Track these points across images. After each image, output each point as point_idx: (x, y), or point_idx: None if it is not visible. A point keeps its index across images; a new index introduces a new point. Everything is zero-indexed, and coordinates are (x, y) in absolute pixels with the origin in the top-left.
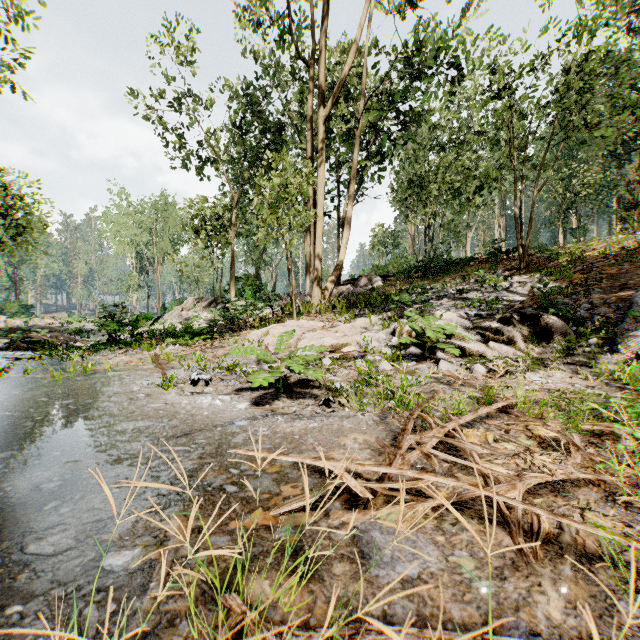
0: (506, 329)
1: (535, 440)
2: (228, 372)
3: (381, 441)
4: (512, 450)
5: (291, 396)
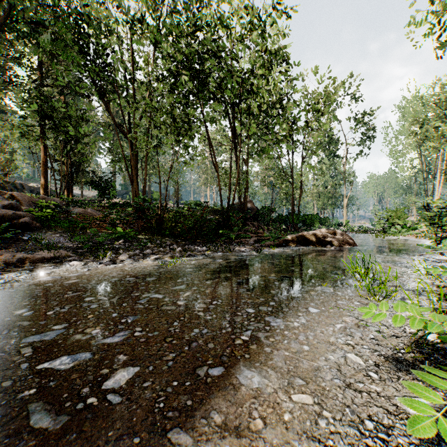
0: None
1: None
2: None
3: None
4: None
5: None
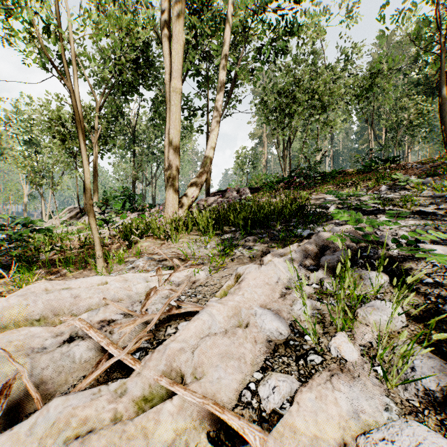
0: None
1: None
2: None
3: None
4: None
5: None
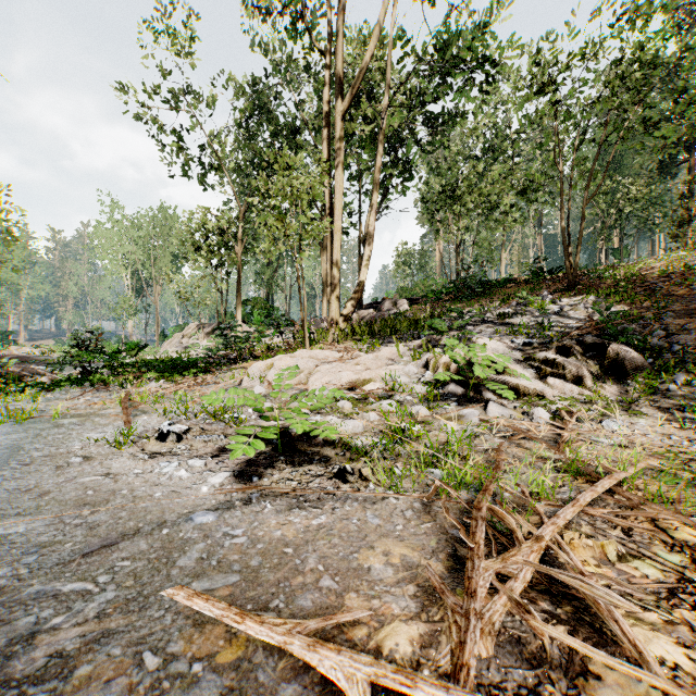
0: (567, 361)
1: (682, 553)
2: (215, 419)
3: (435, 574)
4: (658, 581)
5: (292, 459)
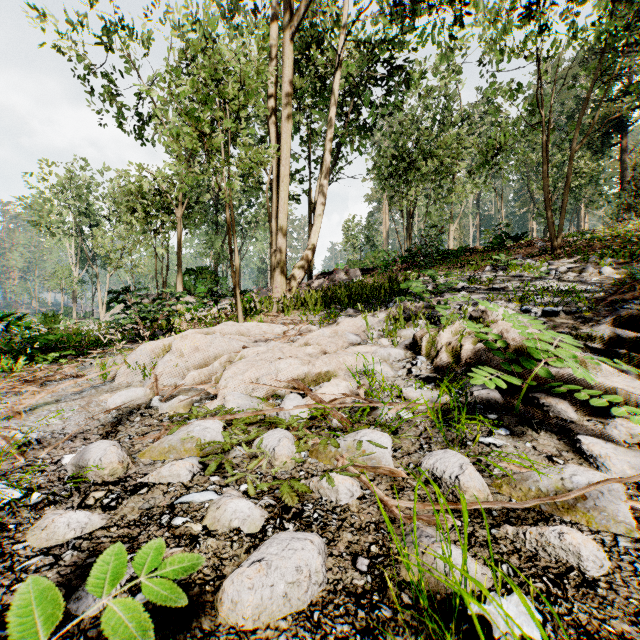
0: None
1: None
2: None
3: None
4: None
5: None
